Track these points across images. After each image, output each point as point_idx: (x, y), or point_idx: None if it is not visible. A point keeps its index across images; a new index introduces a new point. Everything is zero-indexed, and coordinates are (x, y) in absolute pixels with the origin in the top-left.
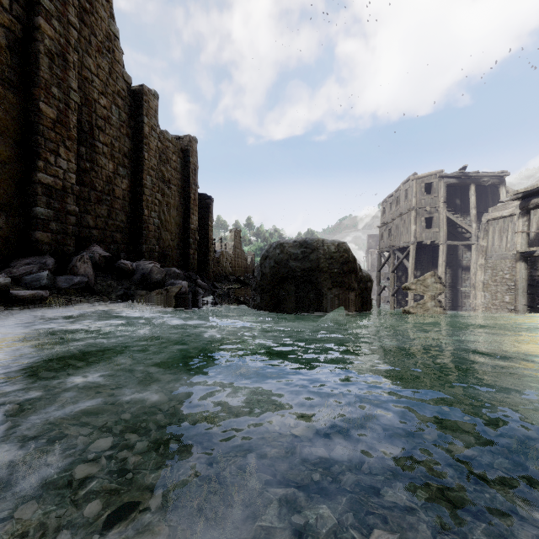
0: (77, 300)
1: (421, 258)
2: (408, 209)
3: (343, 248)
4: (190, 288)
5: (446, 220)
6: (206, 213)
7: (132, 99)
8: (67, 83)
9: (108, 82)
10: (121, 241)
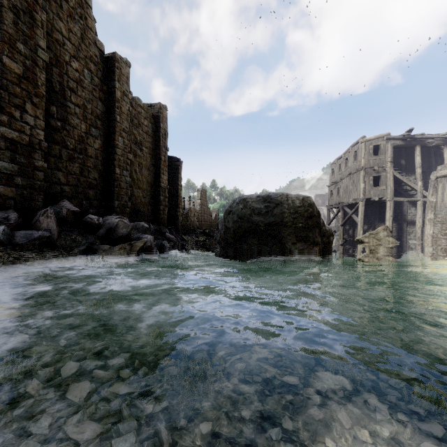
0: (29, 256)
1: (368, 213)
2: (358, 169)
3: (307, 202)
4: (157, 242)
5: (393, 178)
6: (176, 174)
7: (105, 66)
8: (35, 41)
9: (80, 46)
10: (94, 197)
